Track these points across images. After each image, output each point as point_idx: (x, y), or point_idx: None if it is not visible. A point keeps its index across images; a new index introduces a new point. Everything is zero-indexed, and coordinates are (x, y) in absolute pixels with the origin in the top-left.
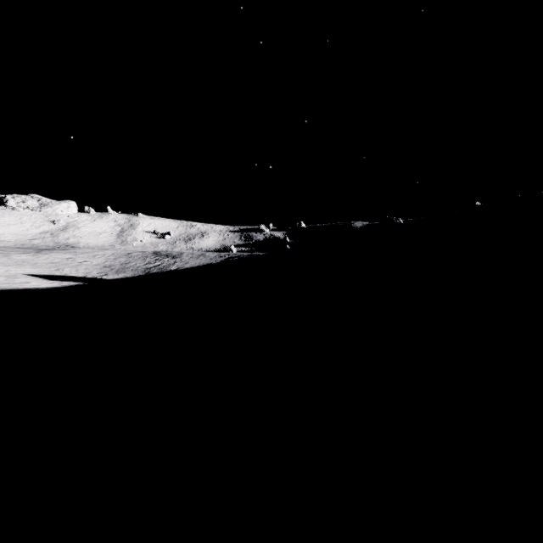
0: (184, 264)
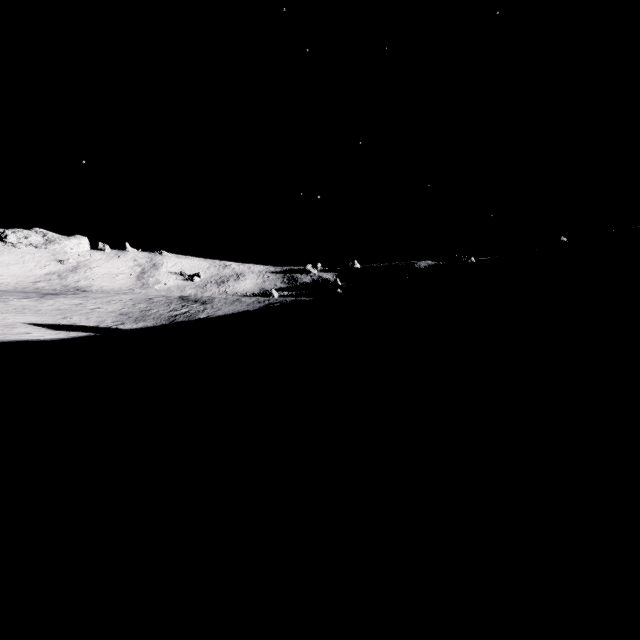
0: (216, 311)
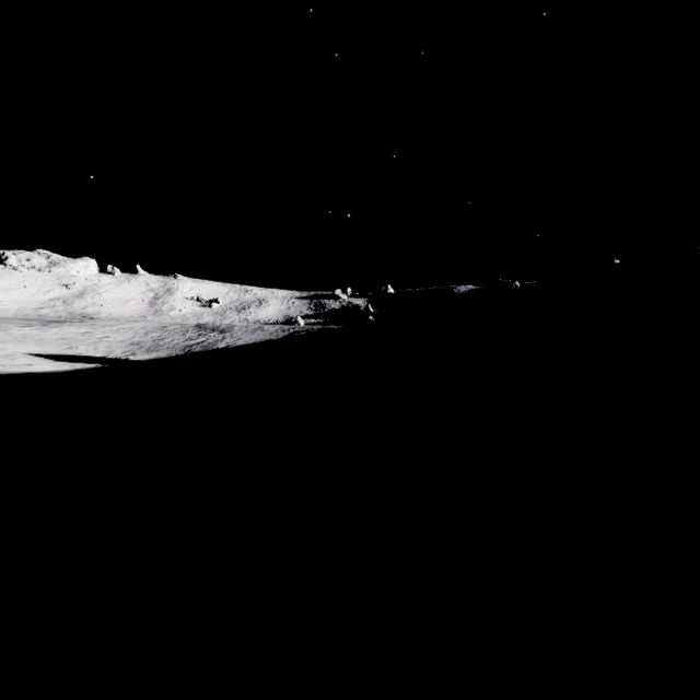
0: (236, 340)
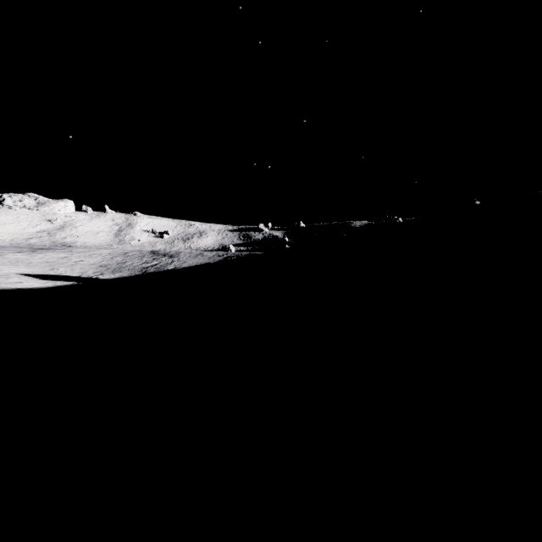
0: (182, 263)
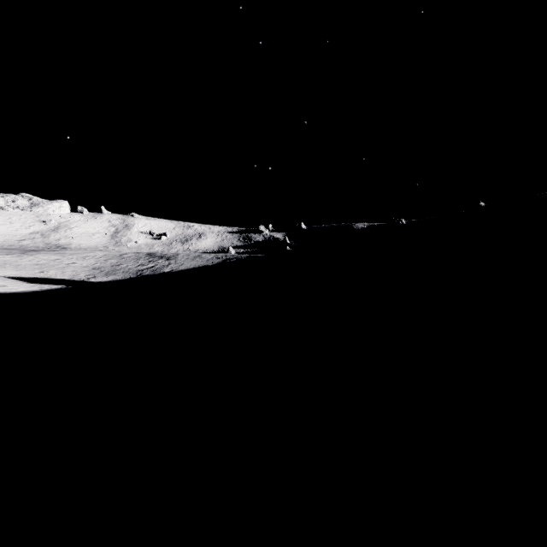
0: (179, 266)
